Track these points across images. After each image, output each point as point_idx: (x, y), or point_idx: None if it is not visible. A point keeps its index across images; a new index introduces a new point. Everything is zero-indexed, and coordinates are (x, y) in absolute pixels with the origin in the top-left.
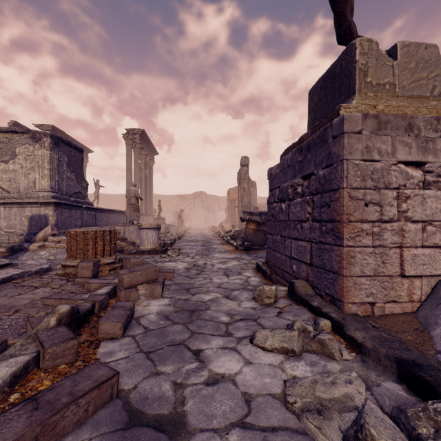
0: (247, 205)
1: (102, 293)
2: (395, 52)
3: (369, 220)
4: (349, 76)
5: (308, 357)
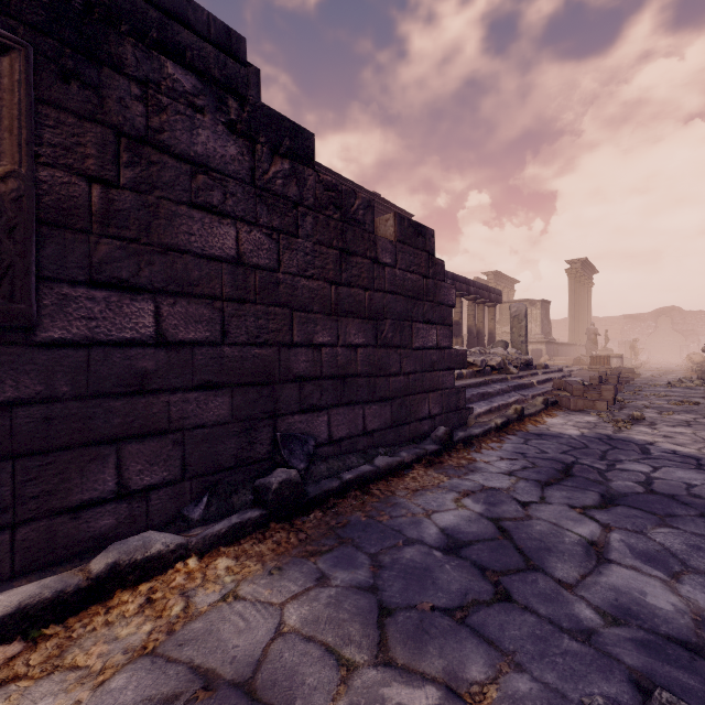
0: None
1: None
2: None
3: None
4: None
5: None
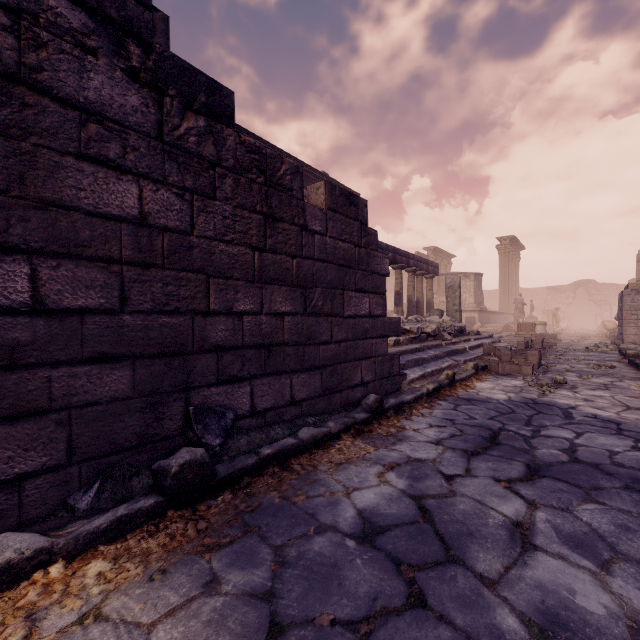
0: None
1: None
2: None
3: (633, 319)
4: None
5: None
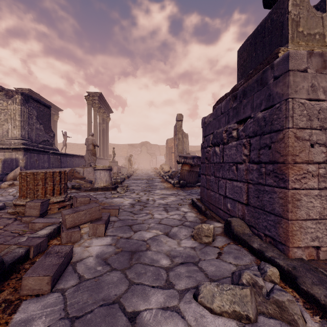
0: (181, 151)
1: (42, 235)
2: (324, 5)
3: (315, 161)
4: (281, 27)
5: (265, 324)
